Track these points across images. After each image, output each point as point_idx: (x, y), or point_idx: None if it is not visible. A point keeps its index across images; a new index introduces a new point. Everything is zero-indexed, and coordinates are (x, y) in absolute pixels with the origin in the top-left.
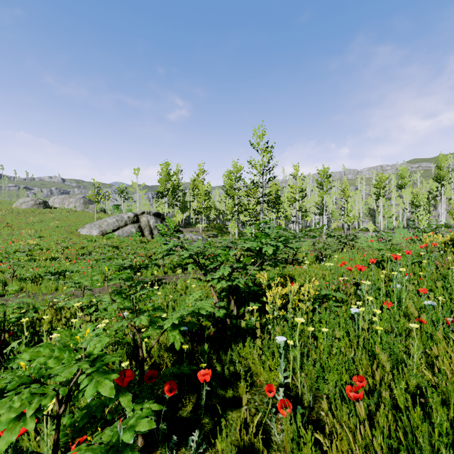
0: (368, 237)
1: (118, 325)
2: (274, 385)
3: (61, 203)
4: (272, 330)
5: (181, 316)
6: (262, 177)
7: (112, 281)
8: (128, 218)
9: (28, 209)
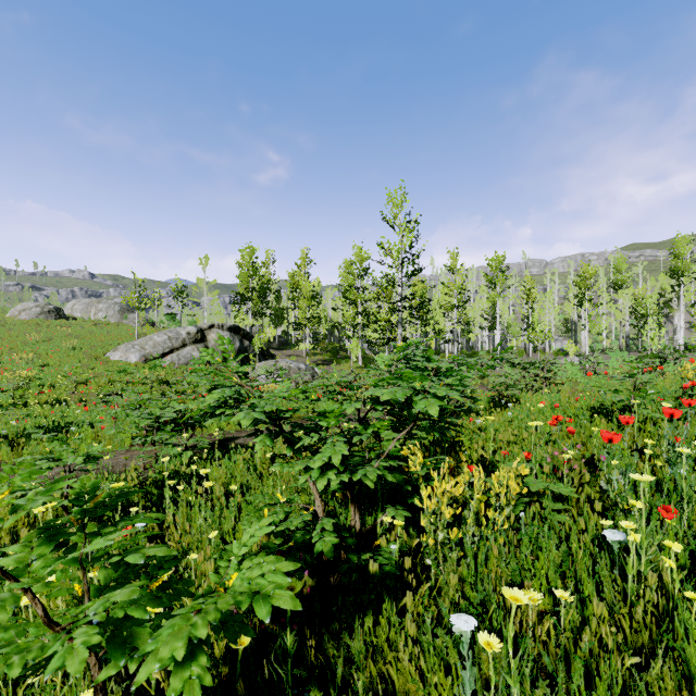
0: (567, 364)
1: None
2: None
3: (84, 312)
4: (432, 568)
5: None
6: (400, 270)
7: (10, 519)
8: (187, 334)
9: (31, 321)
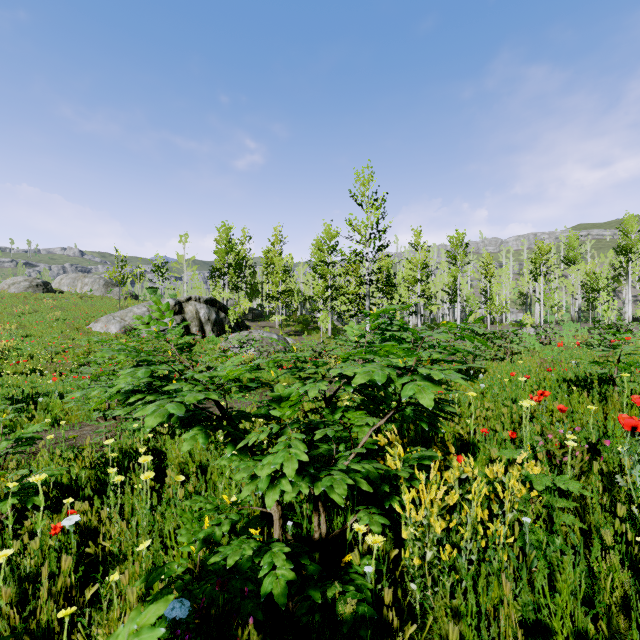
0: (524, 335)
1: None
2: None
3: (71, 286)
4: (417, 593)
5: None
6: (368, 245)
7: None
8: None
9: (19, 294)
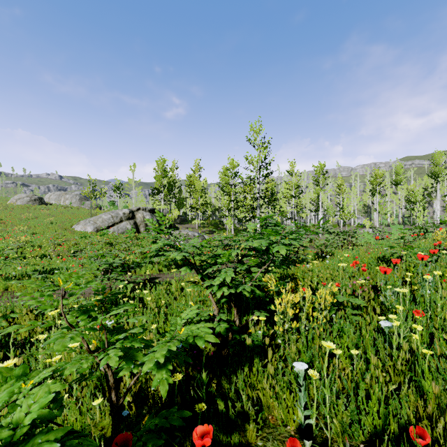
0: (364, 233)
1: (73, 368)
2: (291, 425)
3: (57, 200)
4: (281, 345)
5: (168, 349)
6: (258, 173)
7: (71, 298)
8: (123, 214)
9: (23, 205)
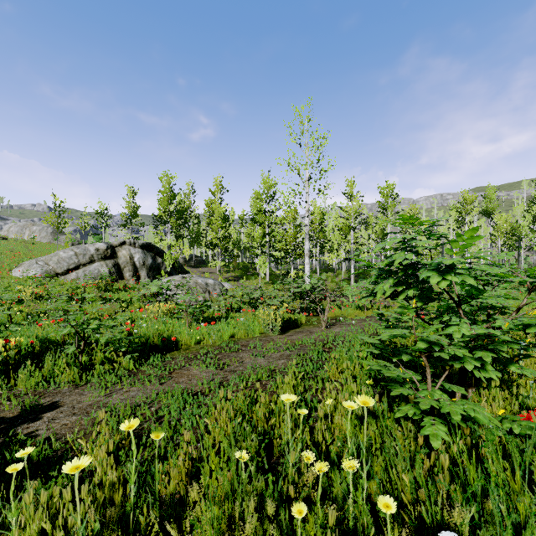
0: None
1: None
2: None
3: (19, 233)
4: None
5: None
6: (307, 187)
7: None
8: (95, 250)
9: None
